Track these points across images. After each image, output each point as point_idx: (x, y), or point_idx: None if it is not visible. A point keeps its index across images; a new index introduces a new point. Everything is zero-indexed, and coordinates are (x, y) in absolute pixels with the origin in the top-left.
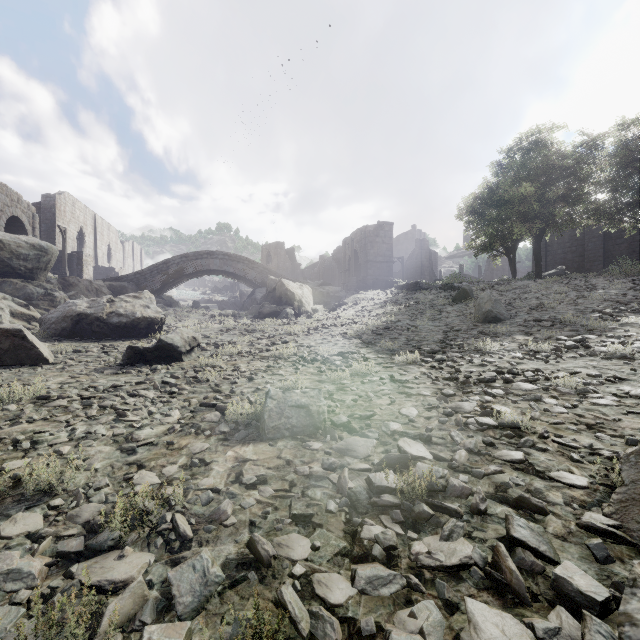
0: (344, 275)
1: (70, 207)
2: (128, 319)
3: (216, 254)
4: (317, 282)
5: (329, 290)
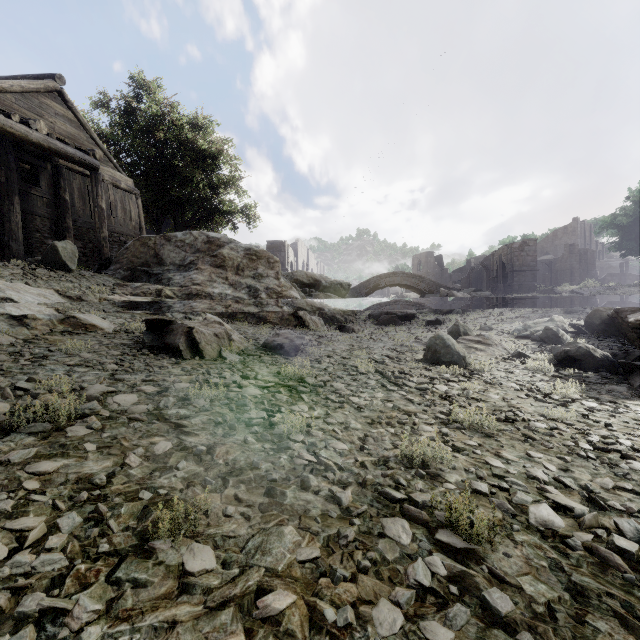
0: (492, 281)
1: (300, 248)
2: (404, 314)
3: (398, 274)
4: (470, 289)
5: (481, 295)
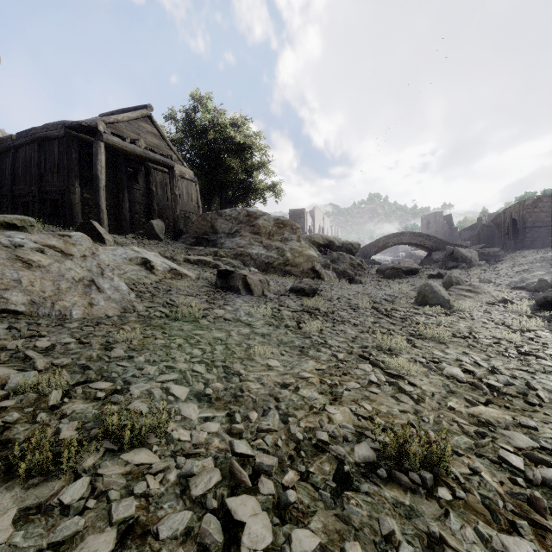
0: (503, 237)
1: (317, 214)
2: (409, 269)
3: (405, 233)
4: (478, 246)
5: (489, 251)
